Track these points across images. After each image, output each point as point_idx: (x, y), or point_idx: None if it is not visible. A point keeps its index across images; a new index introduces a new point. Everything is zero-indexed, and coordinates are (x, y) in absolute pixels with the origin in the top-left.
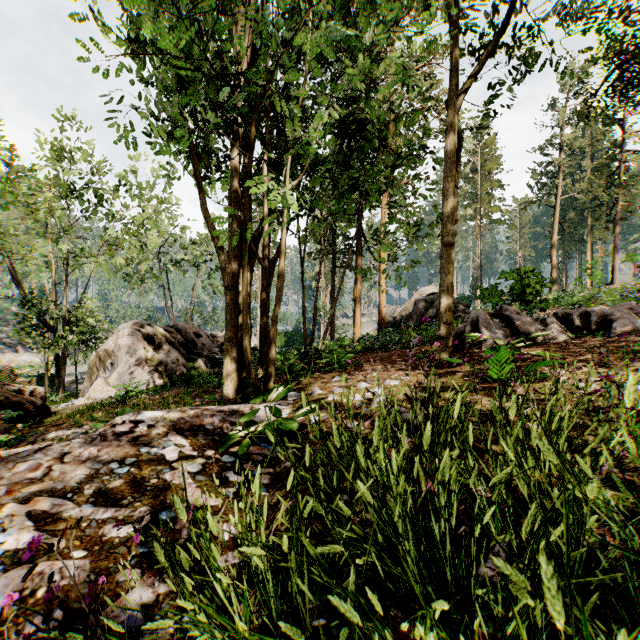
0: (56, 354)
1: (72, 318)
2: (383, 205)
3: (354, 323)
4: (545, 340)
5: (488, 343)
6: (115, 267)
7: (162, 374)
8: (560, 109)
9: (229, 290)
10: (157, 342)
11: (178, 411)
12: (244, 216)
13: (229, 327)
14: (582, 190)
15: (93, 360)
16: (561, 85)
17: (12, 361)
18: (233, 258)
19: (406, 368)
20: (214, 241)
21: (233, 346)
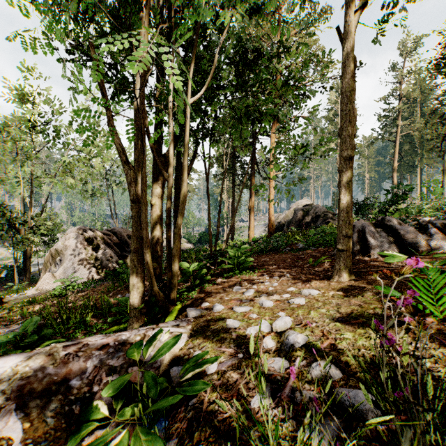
0: (24, 251)
1: (34, 224)
2: (272, 137)
3: (249, 227)
4: (432, 249)
5: (376, 251)
6: (67, 185)
7: (98, 269)
8: (400, 69)
9: (135, 203)
10: (96, 243)
11: (43, 354)
12: (140, 125)
13: (135, 239)
14: (416, 129)
15: (47, 257)
16: (400, 52)
17: (1, 254)
18: (138, 172)
19: (304, 277)
20: (120, 156)
21: (138, 257)
